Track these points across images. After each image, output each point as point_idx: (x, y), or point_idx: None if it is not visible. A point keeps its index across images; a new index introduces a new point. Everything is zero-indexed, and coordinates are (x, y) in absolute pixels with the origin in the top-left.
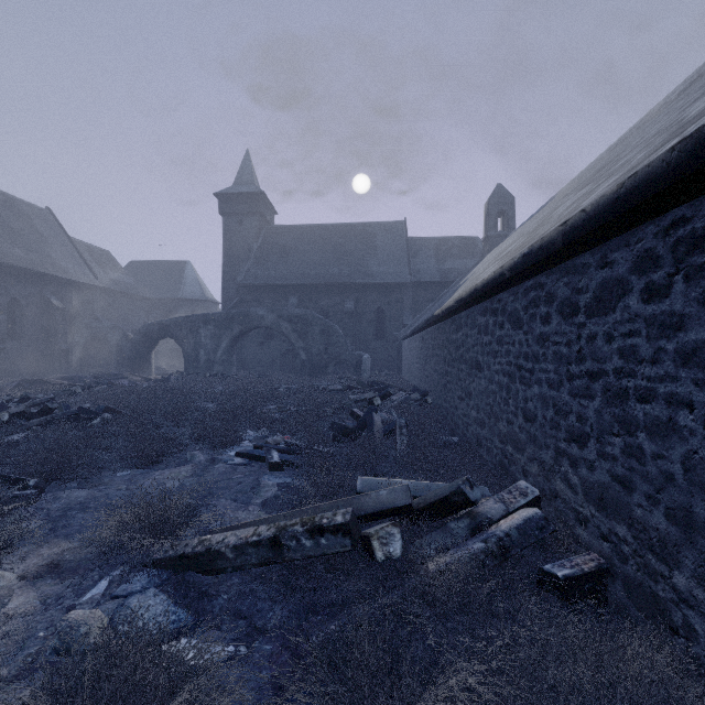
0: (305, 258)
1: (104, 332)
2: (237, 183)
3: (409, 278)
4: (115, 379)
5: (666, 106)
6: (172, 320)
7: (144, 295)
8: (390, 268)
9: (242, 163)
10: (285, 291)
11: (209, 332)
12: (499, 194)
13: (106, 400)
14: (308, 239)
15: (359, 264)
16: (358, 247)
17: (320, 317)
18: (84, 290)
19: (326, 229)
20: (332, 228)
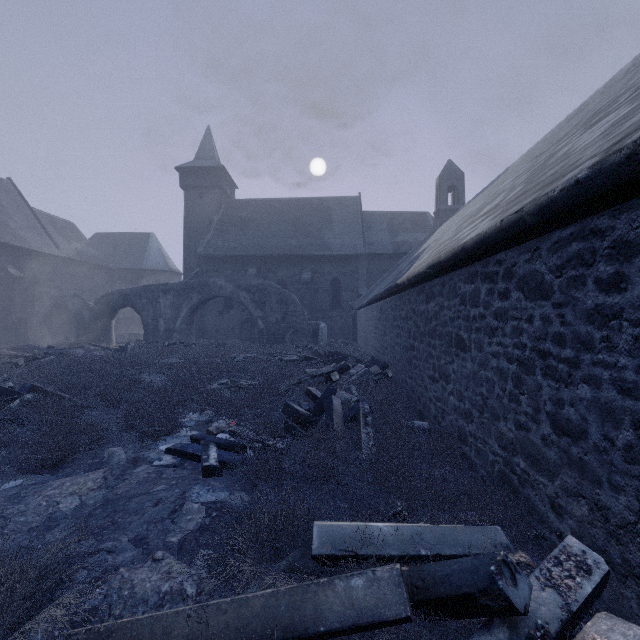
0: (264, 230)
1: (64, 301)
2: (198, 157)
3: (363, 250)
4: (70, 348)
5: (638, 66)
6: (131, 289)
7: (108, 266)
8: (345, 240)
9: (203, 139)
10: (245, 262)
11: (169, 301)
12: (450, 170)
13: (42, 375)
14: (267, 212)
15: (316, 237)
16: (315, 220)
17: (277, 287)
18: (44, 259)
19: (284, 203)
20: (290, 202)
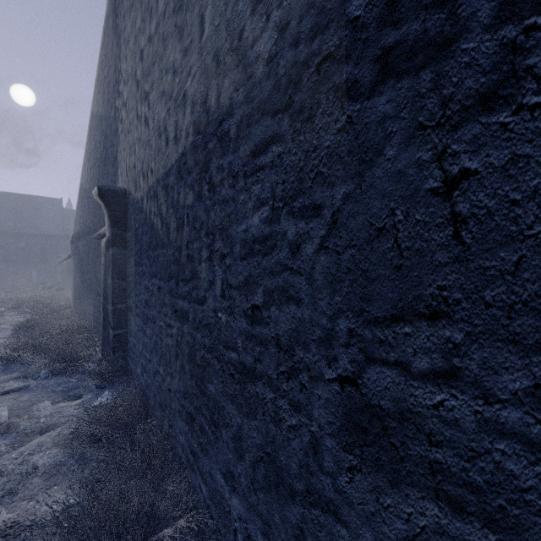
0: None
1: None
2: None
3: (63, 232)
4: None
5: None
6: None
7: None
8: (51, 226)
9: None
10: None
11: None
12: None
13: None
14: None
15: (29, 222)
16: (28, 210)
17: (2, 252)
18: None
19: (1, 195)
20: (6, 195)
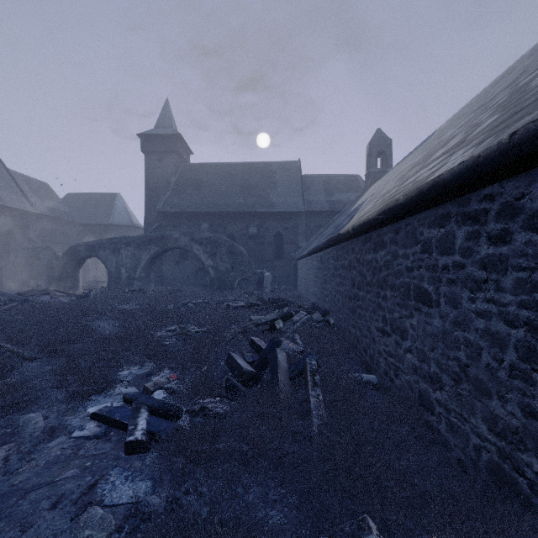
0: (216, 190)
1: (36, 252)
2: (158, 126)
3: (303, 207)
4: (37, 295)
5: None
6: (96, 241)
7: (78, 221)
8: (287, 199)
9: (162, 110)
10: (198, 218)
11: (130, 252)
12: (379, 137)
13: None
14: (219, 175)
15: (261, 196)
16: (260, 181)
17: (227, 240)
18: (19, 215)
19: (234, 167)
20: (238, 166)
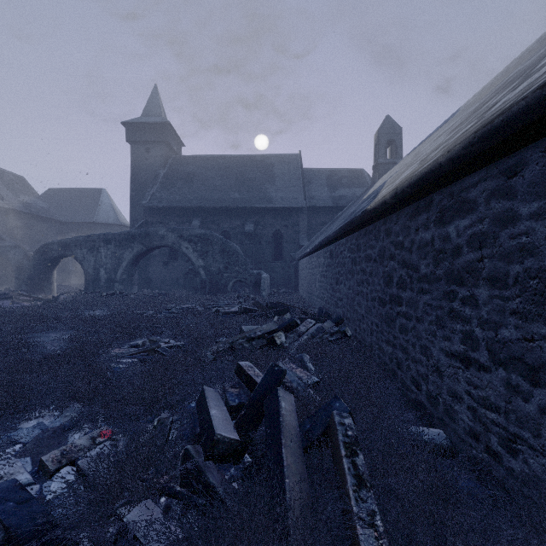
0: (208, 184)
1: (4, 251)
2: (145, 114)
3: (304, 203)
4: None
5: None
6: (72, 239)
7: (57, 218)
8: (287, 194)
9: (150, 96)
10: (189, 214)
11: (110, 251)
12: (388, 124)
13: None
14: (212, 168)
15: (259, 190)
16: (258, 175)
17: (219, 237)
18: None
19: (228, 159)
20: (234, 158)
